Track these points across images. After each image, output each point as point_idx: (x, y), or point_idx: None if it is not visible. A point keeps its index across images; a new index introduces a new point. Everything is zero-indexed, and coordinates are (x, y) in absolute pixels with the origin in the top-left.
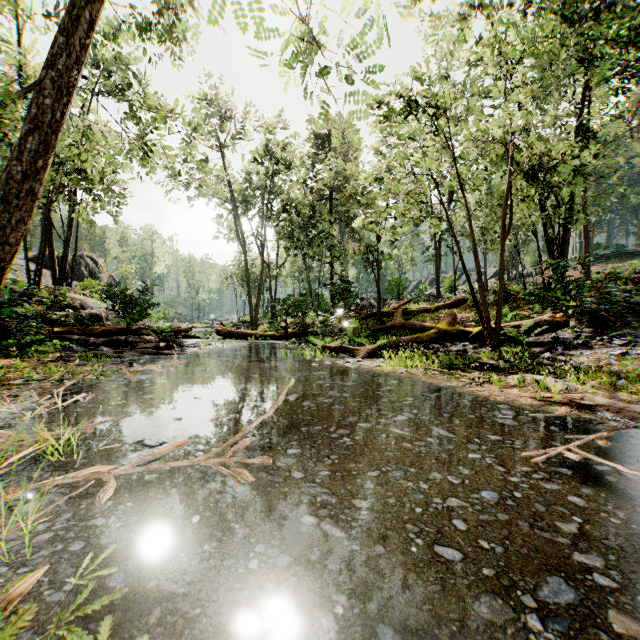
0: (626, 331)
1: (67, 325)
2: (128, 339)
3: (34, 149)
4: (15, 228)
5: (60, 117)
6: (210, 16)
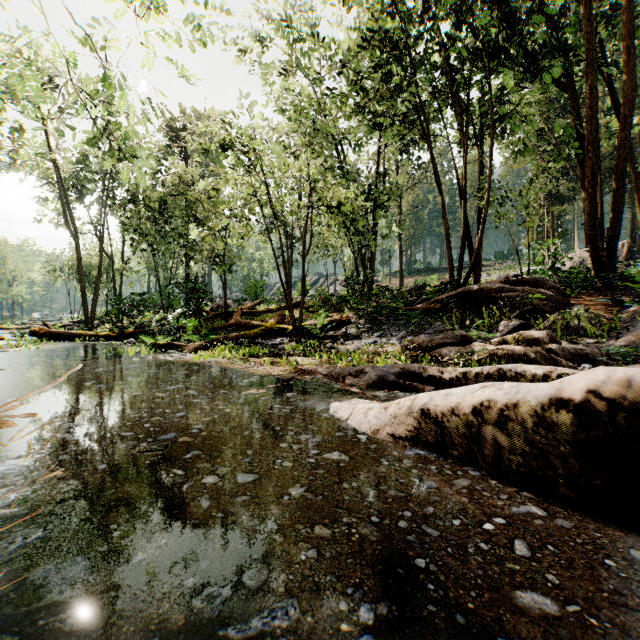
0: (385, 327)
1: None
2: None
3: None
4: None
5: None
6: None
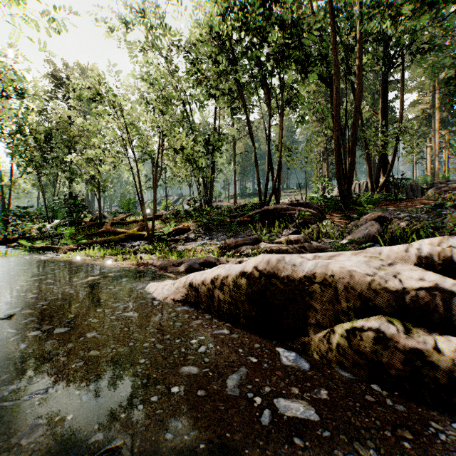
0: (214, 233)
1: None
2: None
3: None
4: None
5: None
6: None
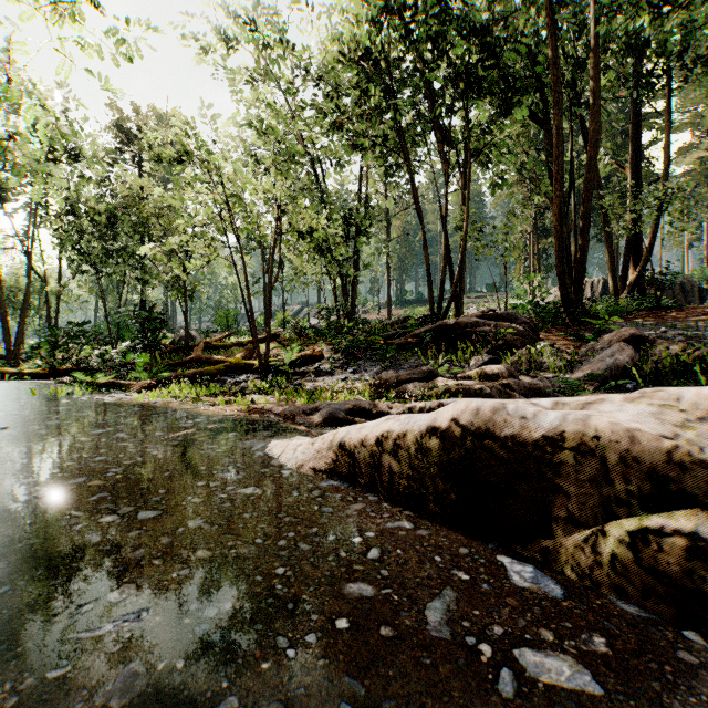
0: (360, 362)
1: None
2: None
3: None
4: None
5: None
6: None
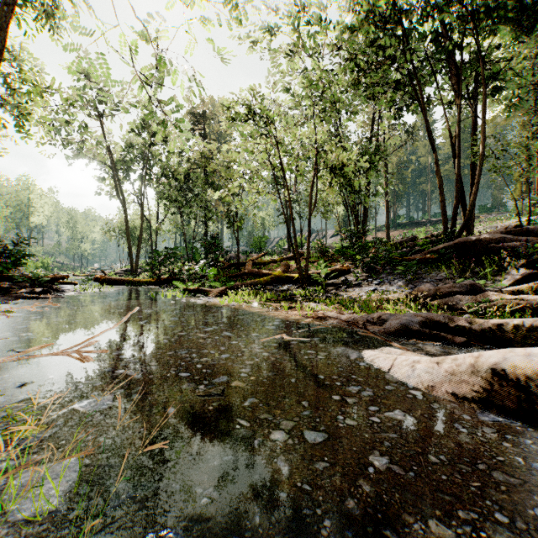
0: (383, 275)
1: None
2: (2, 286)
3: None
4: None
5: None
6: (69, 71)
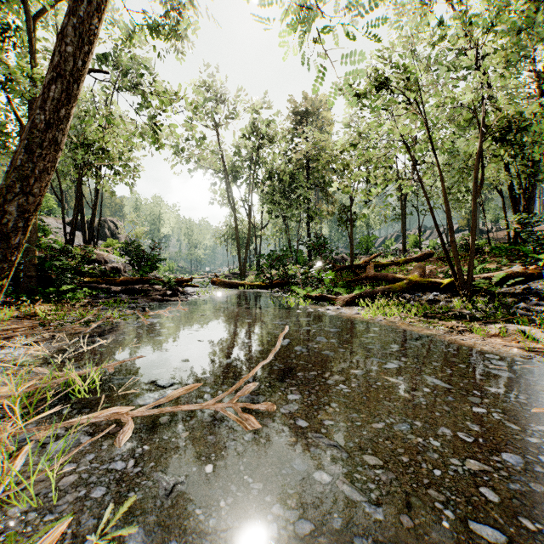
0: None
1: (94, 276)
2: (141, 288)
3: (56, 98)
4: (38, 178)
5: (82, 67)
6: None
